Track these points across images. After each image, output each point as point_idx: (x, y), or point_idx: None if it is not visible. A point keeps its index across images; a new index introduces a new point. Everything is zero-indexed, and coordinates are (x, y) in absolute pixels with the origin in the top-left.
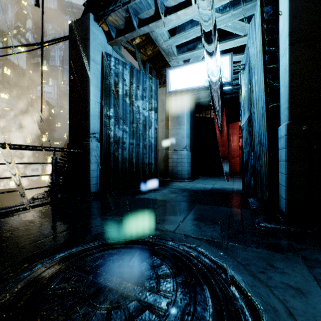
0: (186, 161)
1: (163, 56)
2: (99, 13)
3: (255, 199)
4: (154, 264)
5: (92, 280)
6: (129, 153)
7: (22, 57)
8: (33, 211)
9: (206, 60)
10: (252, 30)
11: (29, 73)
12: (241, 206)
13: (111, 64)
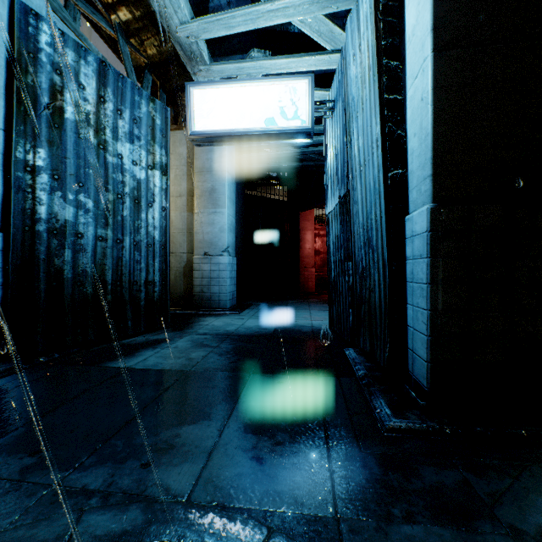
0: (229, 276)
1: (183, 66)
2: None
3: (356, 351)
4: None
5: None
6: (94, 259)
7: None
8: None
9: (268, 81)
10: (352, 31)
11: None
12: (336, 371)
13: (41, 39)
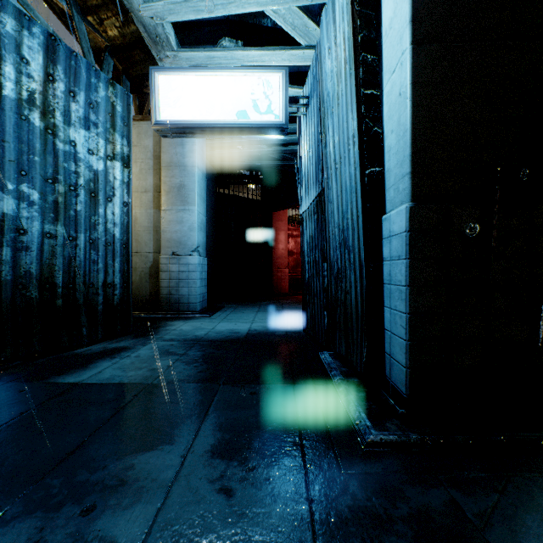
0: (199, 277)
1: (148, 52)
2: None
3: (331, 355)
4: None
5: None
6: (40, 259)
7: None
8: None
9: (240, 71)
10: (327, 24)
11: None
12: (312, 378)
13: None
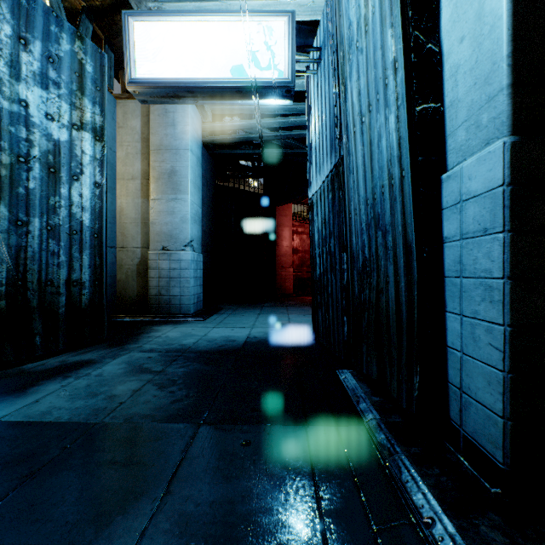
0: (193, 275)
1: None
2: None
3: (354, 375)
4: None
5: None
6: None
7: None
8: None
9: (235, 15)
10: None
11: None
12: (332, 414)
13: None
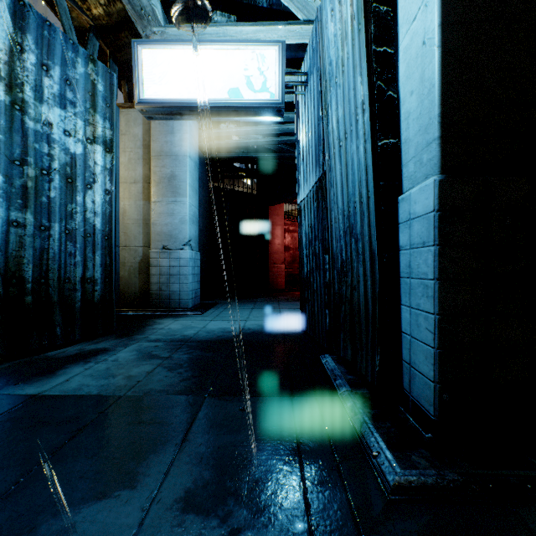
0: (191, 272)
1: (137, 34)
2: None
3: (334, 359)
4: None
5: None
6: (5, 250)
7: None
8: None
9: (232, 44)
10: None
11: None
12: (313, 388)
13: None
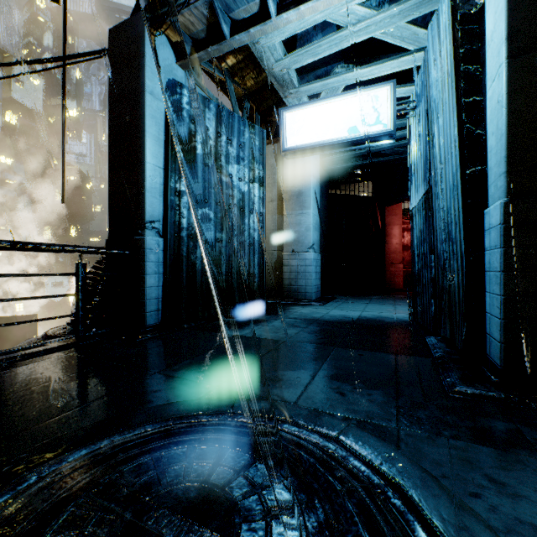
0: (314, 271)
1: (274, 89)
2: (161, 10)
3: (437, 339)
4: (259, 481)
5: (131, 522)
6: (214, 256)
7: (36, 96)
8: (40, 361)
9: (350, 94)
10: (432, 38)
11: (48, 123)
12: (414, 352)
13: (183, 101)
